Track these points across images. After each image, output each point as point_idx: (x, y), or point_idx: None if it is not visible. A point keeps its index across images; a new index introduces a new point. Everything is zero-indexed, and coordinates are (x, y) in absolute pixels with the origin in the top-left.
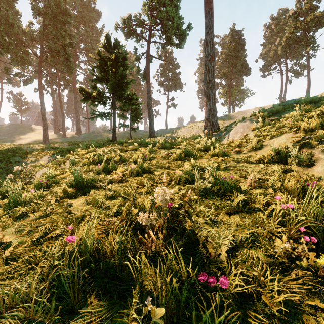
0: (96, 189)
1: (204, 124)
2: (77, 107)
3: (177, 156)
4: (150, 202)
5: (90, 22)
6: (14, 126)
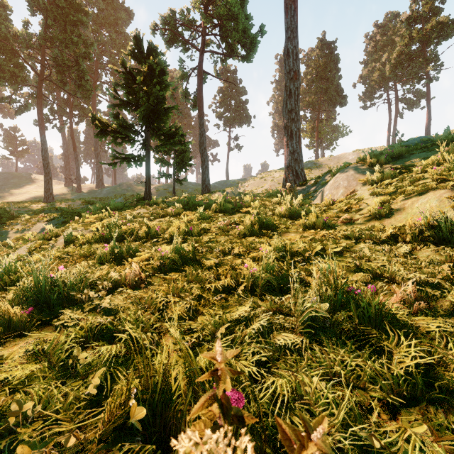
0: (80, 308)
1: (282, 174)
2: (98, 149)
3: (247, 228)
4: (182, 377)
5: (117, 25)
6: (5, 176)
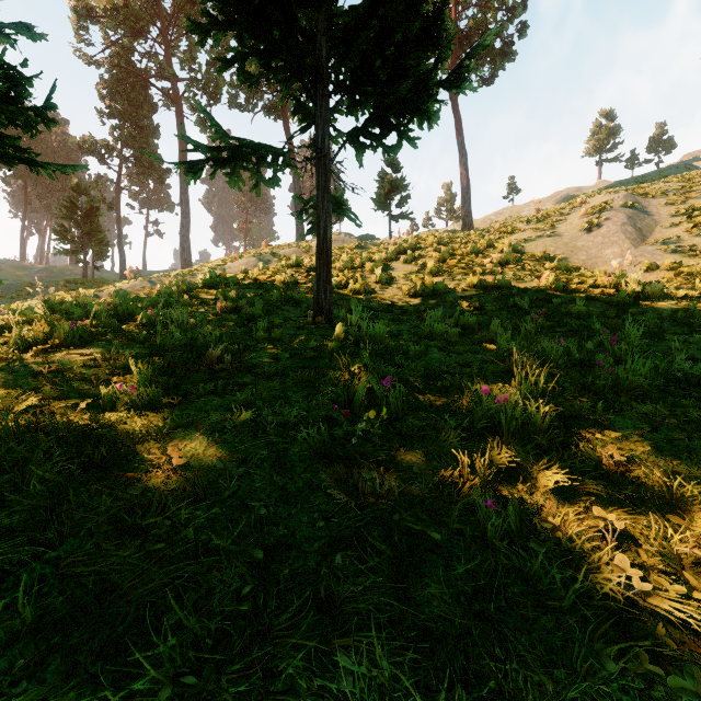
0: None
1: None
2: None
3: None
4: None
5: None
6: None
